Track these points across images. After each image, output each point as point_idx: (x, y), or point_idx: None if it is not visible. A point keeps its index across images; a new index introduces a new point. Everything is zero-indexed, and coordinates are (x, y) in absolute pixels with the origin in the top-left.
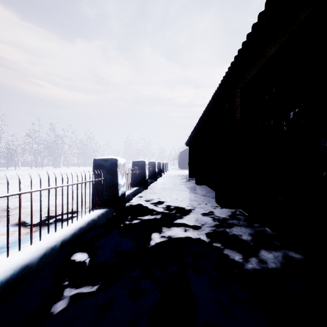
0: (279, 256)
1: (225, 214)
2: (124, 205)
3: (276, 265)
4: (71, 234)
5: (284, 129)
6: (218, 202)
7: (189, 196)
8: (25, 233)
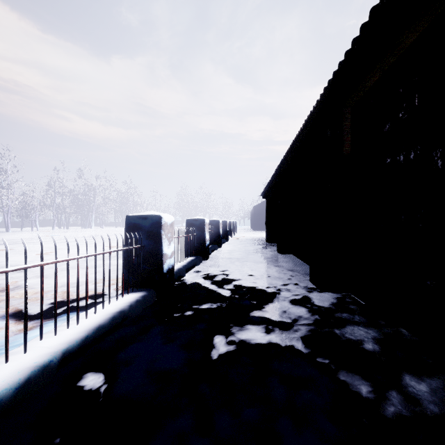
0: (439, 388)
1: (327, 302)
2: (173, 286)
3: (439, 409)
4: (81, 338)
5: (439, 164)
6: (316, 282)
7: (269, 271)
8: (16, 332)
